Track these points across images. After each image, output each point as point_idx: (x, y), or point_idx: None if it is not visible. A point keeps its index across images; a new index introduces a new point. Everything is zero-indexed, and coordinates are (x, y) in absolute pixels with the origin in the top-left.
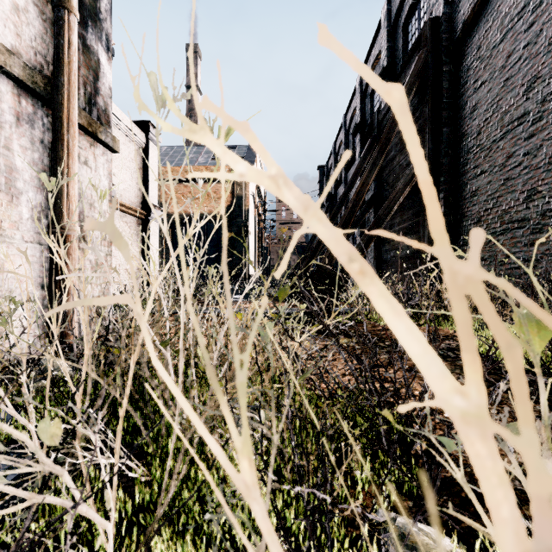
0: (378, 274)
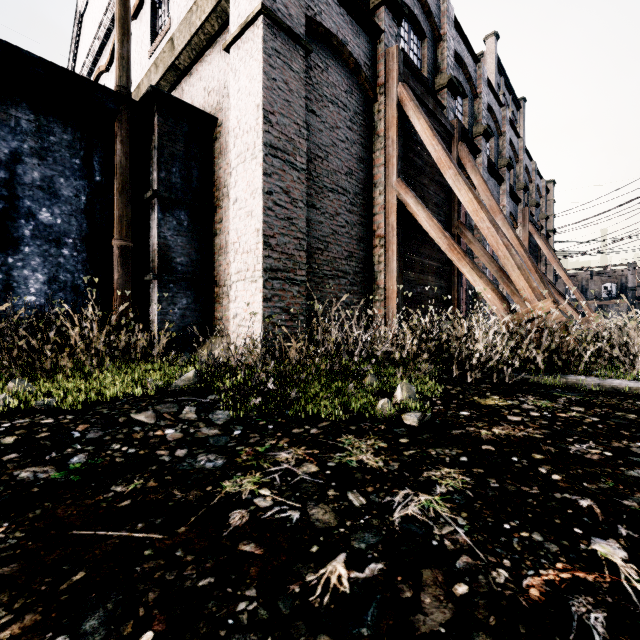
0: None
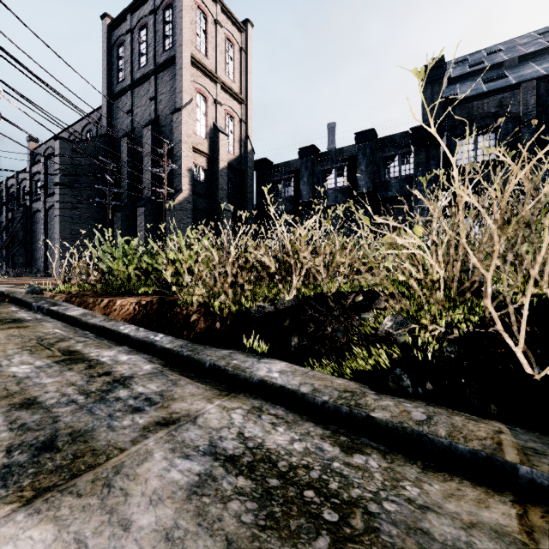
0: (13, 268)
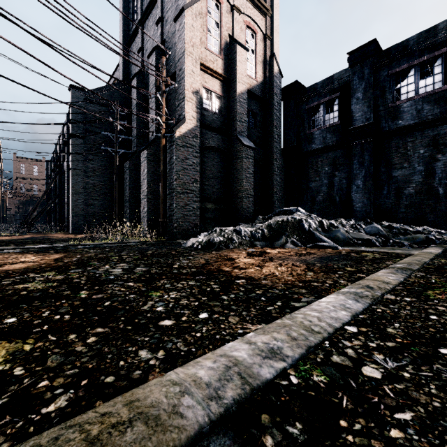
0: (56, 222)
